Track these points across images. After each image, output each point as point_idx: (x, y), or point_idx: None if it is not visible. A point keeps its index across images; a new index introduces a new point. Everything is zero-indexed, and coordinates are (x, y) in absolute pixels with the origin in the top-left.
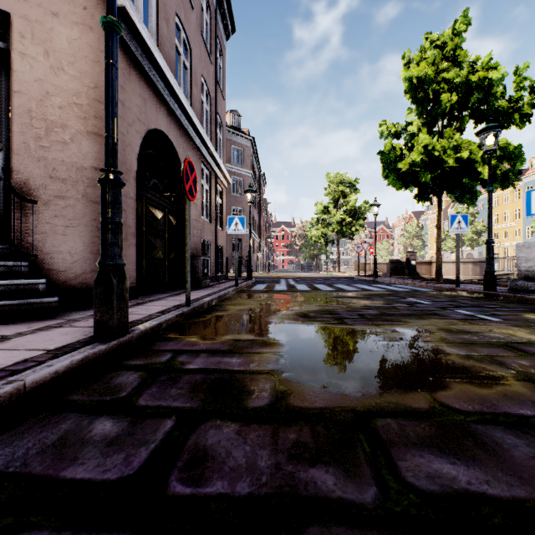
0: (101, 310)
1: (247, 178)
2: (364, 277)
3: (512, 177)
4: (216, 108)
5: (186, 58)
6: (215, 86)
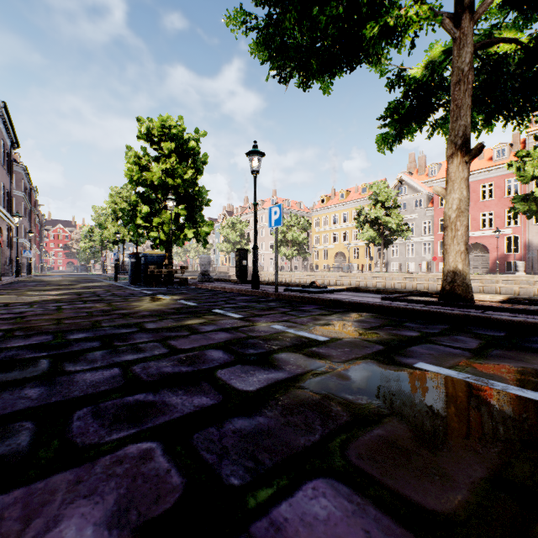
0: (17, 274)
1: (20, 197)
2: (104, 273)
3: (143, 240)
4: (11, 195)
5: (3, 189)
6: (10, 185)
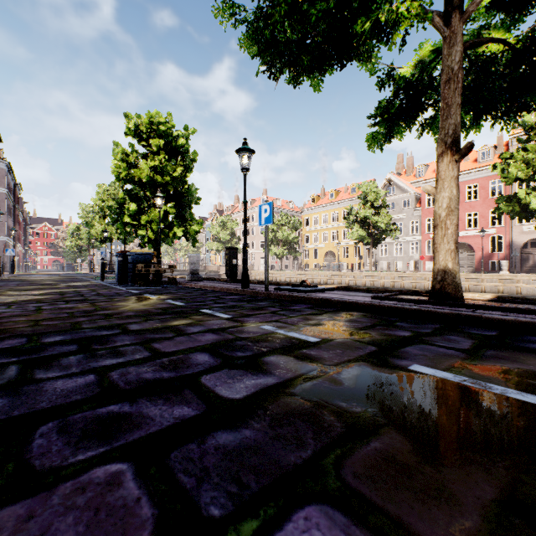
0: None
1: (3, 194)
2: (91, 272)
3: (131, 239)
4: None
5: None
6: None
